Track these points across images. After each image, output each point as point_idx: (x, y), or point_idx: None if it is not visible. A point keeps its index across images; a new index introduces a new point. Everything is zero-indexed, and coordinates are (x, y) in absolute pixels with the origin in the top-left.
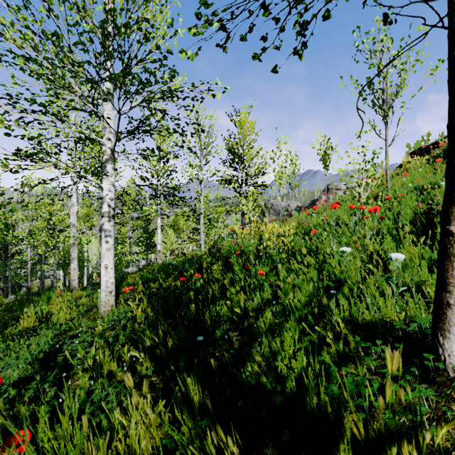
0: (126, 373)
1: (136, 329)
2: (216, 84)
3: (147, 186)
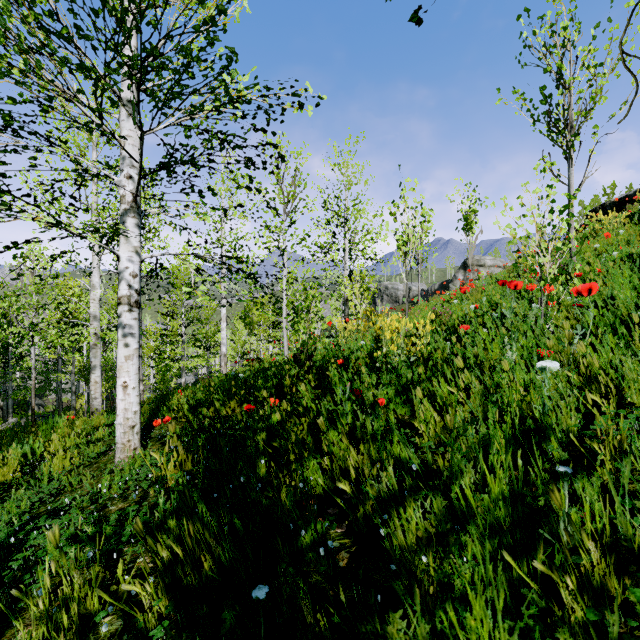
0: (120, 619)
1: (139, 531)
2: (305, 90)
3: (195, 255)
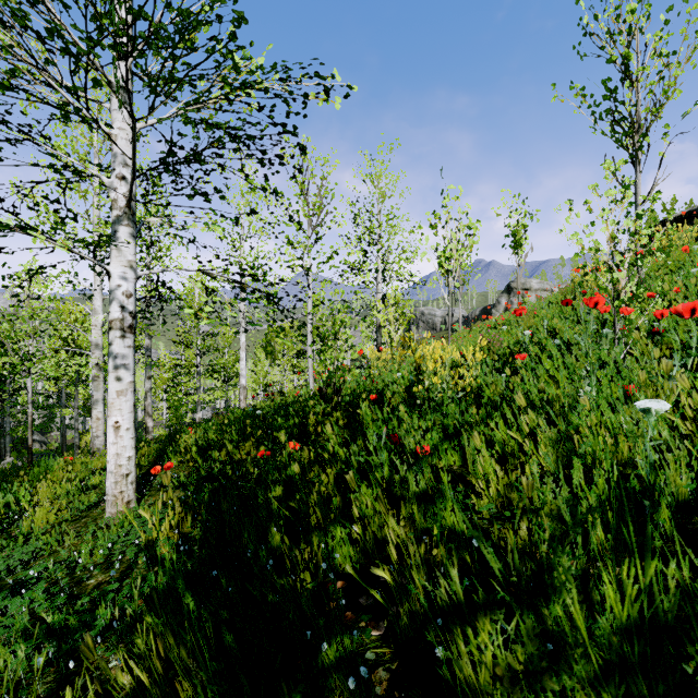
0: None
1: (91, 647)
2: (332, 76)
3: (202, 272)
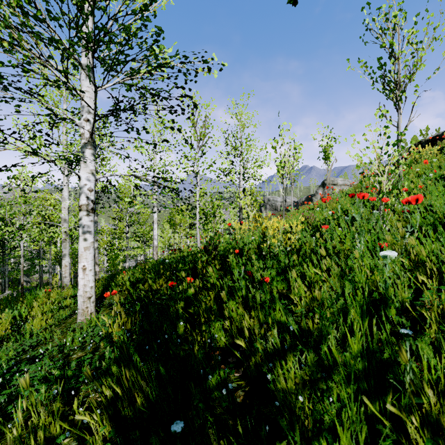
0: (75, 441)
1: (89, 376)
2: (212, 59)
3: (134, 176)
